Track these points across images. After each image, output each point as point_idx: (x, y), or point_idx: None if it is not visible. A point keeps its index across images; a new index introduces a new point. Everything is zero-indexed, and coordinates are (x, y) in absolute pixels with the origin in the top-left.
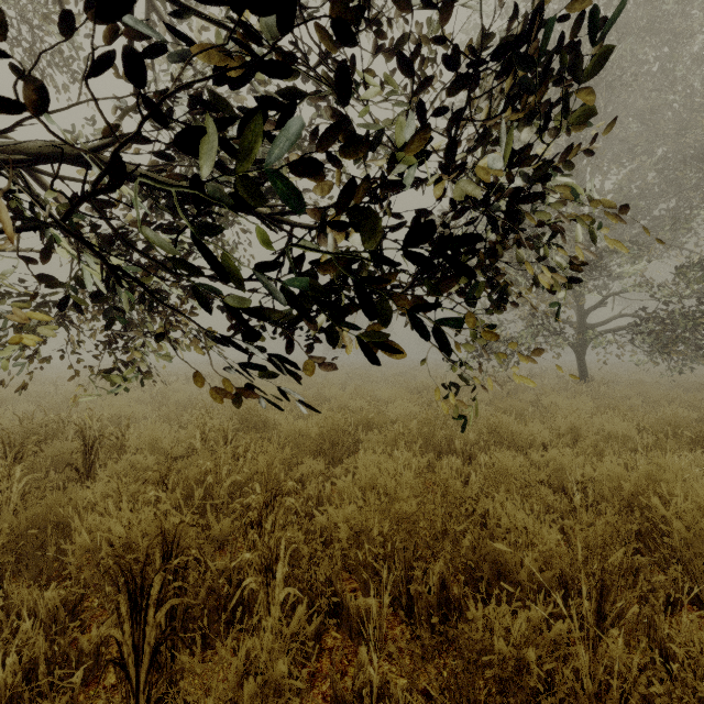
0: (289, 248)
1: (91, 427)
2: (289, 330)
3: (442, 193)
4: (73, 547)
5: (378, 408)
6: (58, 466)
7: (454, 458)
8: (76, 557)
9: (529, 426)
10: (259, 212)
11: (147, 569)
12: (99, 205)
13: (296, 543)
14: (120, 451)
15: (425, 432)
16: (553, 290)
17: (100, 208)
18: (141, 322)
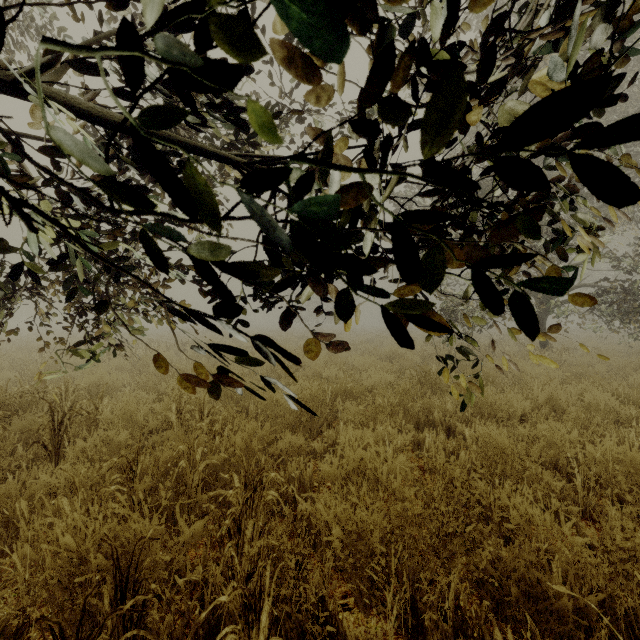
0: (290, 164)
1: (67, 397)
2: (269, 300)
3: (467, 127)
4: (13, 560)
5: (352, 376)
6: (29, 440)
7: (438, 432)
8: (18, 572)
9: (508, 396)
10: (237, 162)
11: (97, 602)
12: (51, 154)
13: (281, 551)
14: (93, 424)
15: (403, 403)
16: (567, 255)
17: (53, 158)
18: (117, 292)
